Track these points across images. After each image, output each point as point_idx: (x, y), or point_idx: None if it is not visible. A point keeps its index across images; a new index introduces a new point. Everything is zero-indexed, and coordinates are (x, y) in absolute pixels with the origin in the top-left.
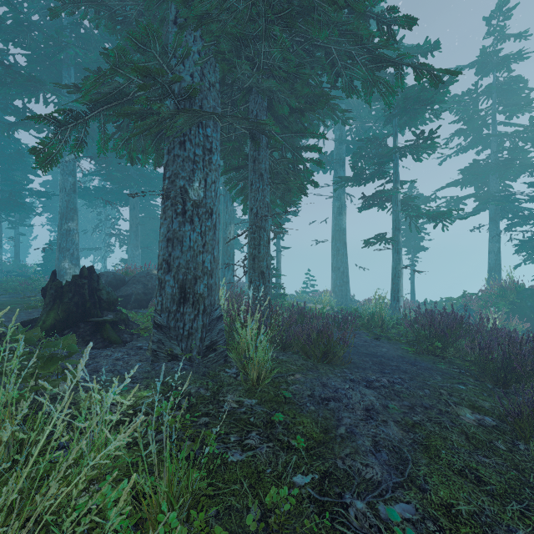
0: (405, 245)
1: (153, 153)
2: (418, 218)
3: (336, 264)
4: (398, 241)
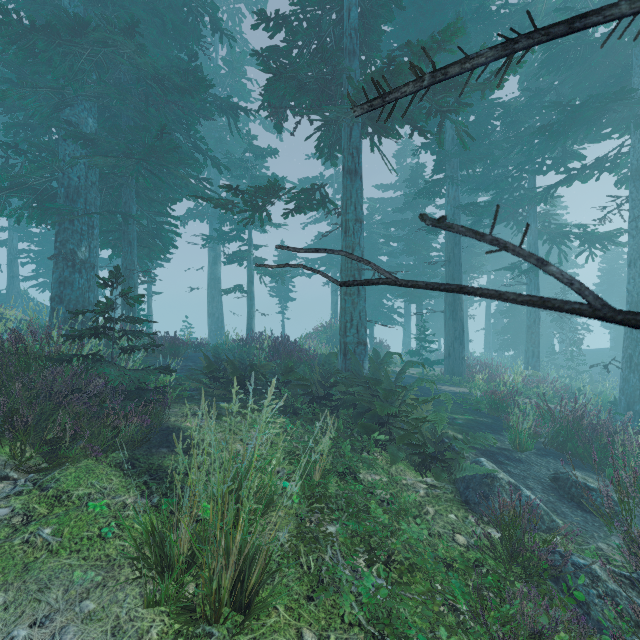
0: (276, 295)
1: (38, 217)
2: (265, 274)
3: (212, 311)
4: (251, 291)
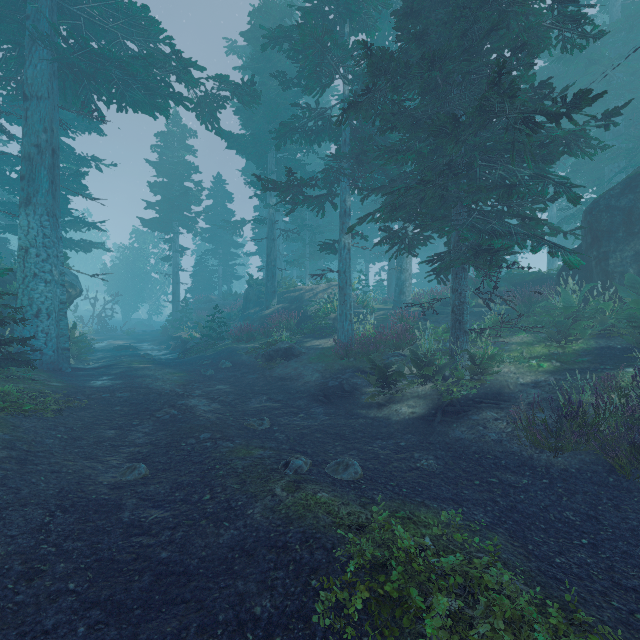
0: None
1: None
2: None
3: None
4: None
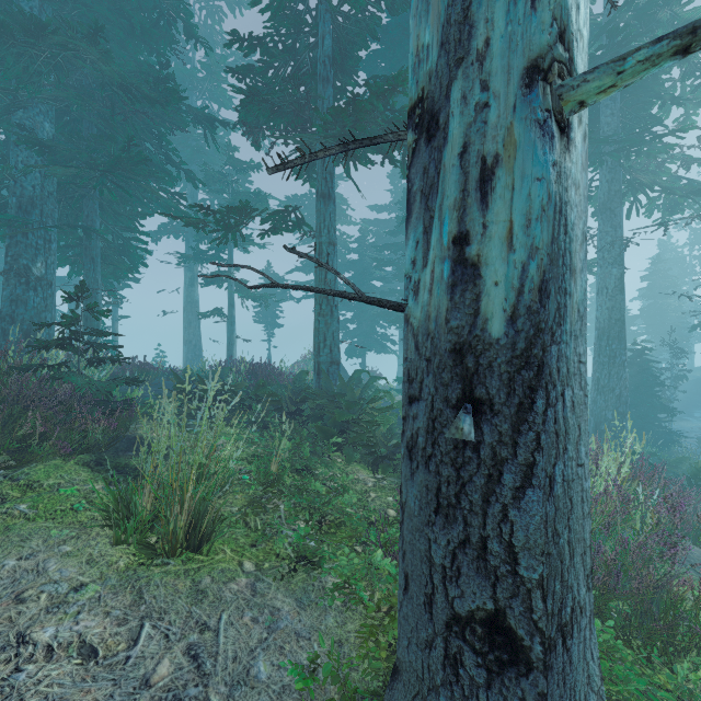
0: (262, 321)
1: None
2: (247, 298)
3: (188, 337)
4: (232, 315)
